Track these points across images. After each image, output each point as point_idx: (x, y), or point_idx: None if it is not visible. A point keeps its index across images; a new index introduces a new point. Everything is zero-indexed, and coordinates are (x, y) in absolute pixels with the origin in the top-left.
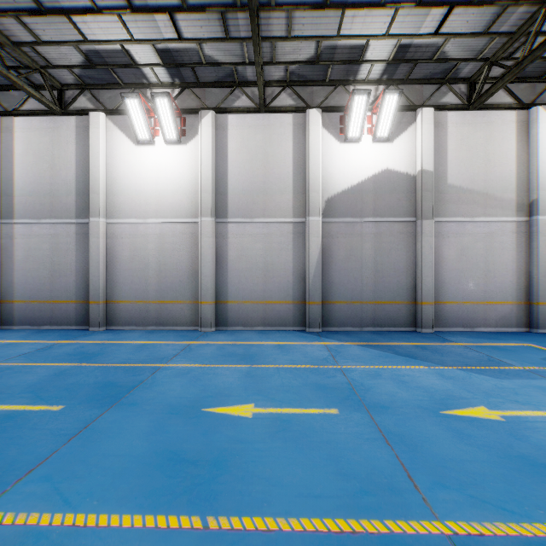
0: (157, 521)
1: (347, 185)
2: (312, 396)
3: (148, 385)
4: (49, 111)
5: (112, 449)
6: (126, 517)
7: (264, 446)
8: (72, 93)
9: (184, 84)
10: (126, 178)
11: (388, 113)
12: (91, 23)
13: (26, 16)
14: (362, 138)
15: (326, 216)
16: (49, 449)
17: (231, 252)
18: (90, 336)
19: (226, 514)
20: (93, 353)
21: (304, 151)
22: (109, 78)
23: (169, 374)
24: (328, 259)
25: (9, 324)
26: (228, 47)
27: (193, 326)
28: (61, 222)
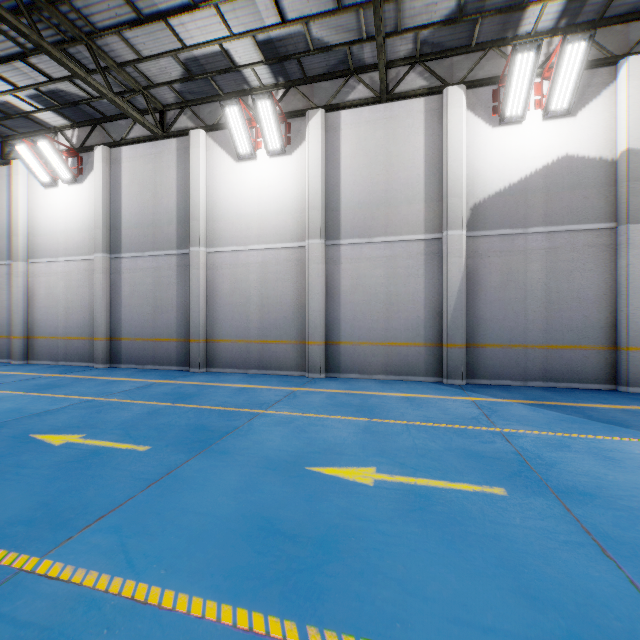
0: (236, 617)
1: (503, 184)
2: (461, 465)
3: (243, 432)
4: (151, 136)
5: (193, 503)
6: (197, 601)
7: (393, 529)
8: (174, 113)
9: (289, 83)
10: (227, 201)
11: (569, 73)
12: (189, 24)
13: (127, 30)
14: (526, 116)
15: (471, 228)
16: (125, 493)
17: (344, 281)
18: (190, 377)
19: (336, 628)
20: (189, 394)
21: (441, 144)
22: (209, 89)
23: (268, 422)
24: (475, 287)
25: (117, 362)
26: (340, 22)
27: (299, 371)
28: (163, 254)
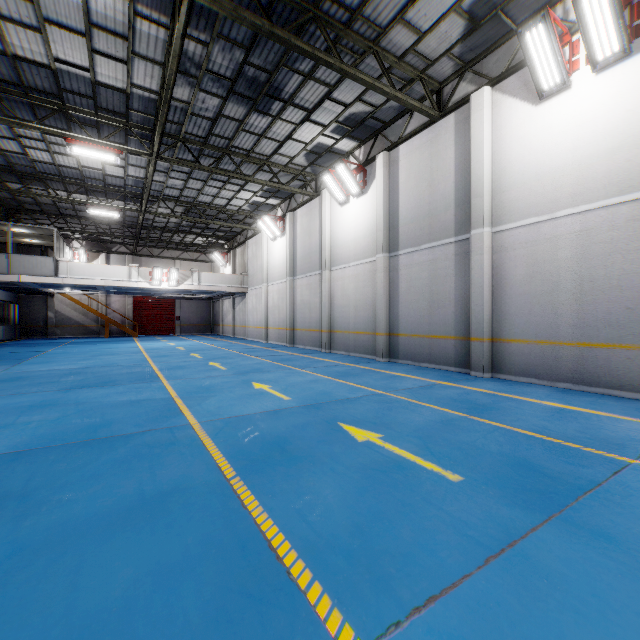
0: None
1: None
2: None
3: (614, 497)
4: (427, 122)
5: None
6: None
7: None
8: (451, 86)
9: None
10: (520, 162)
11: None
12: None
13: (409, 9)
14: None
15: None
16: (453, 559)
17: None
18: (473, 382)
19: None
20: (483, 405)
21: None
22: (496, 31)
23: None
24: None
25: (394, 357)
26: None
27: None
28: (439, 244)
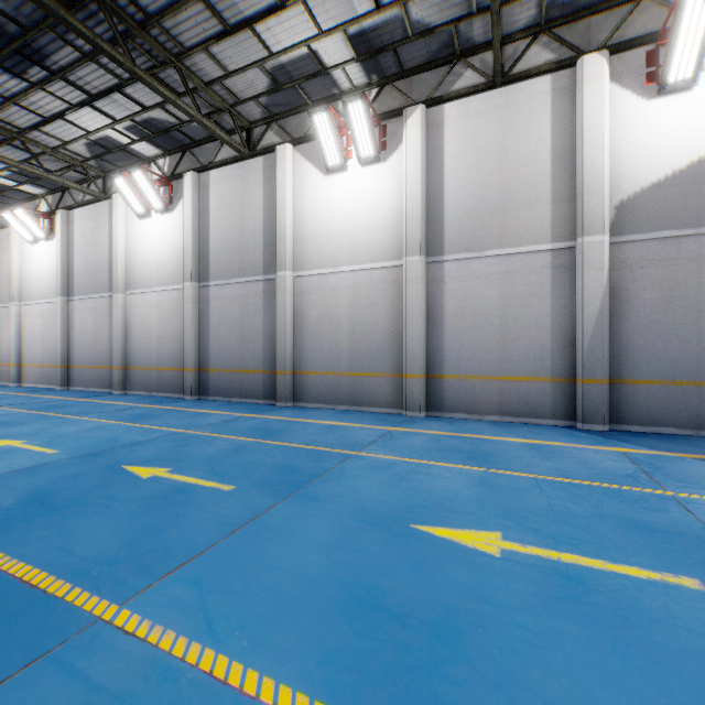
0: None
1: (663, 172)
2: (622, 540)
3: (334, 476)
4: (238, 157)
5: (279, 558)
6: (284, 690)
7: (536, 623)
8: (260, 130)
9: (384, 80)
10: (315, 219)
11: None
12: (275, 28)
13: (214, 44)
14: (697, 80)
15: (616, 232)
16: (208, 539)
17: (449, 303)
18: (276, 412)
19: None
20: (276, 430)
21: (574, 130)
22: (296, 99)
23: (362, 466)
24: (622, 307)
25: (205, 394)
26: None
27: (395, 408)
28: (250, 280)
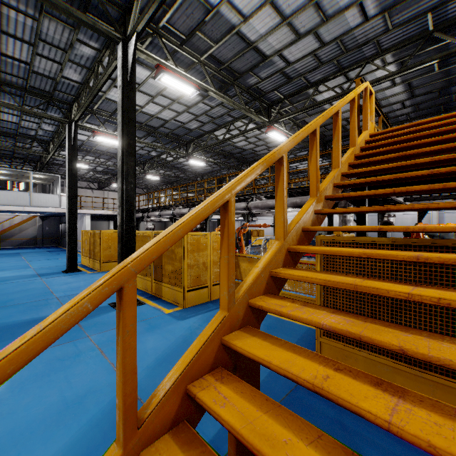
0: None
1: None
2: None
3: None
4: None
5: None
6: None
7: None
8: None
9: None
10: None
11: None
12: None
13: None
14: None
15: None
16: None
17: (444, 223)
18: None
19: None
20: None
21: None
22: None
23: None
24: None
25: None
26: None
27: None
28: (374, 215)
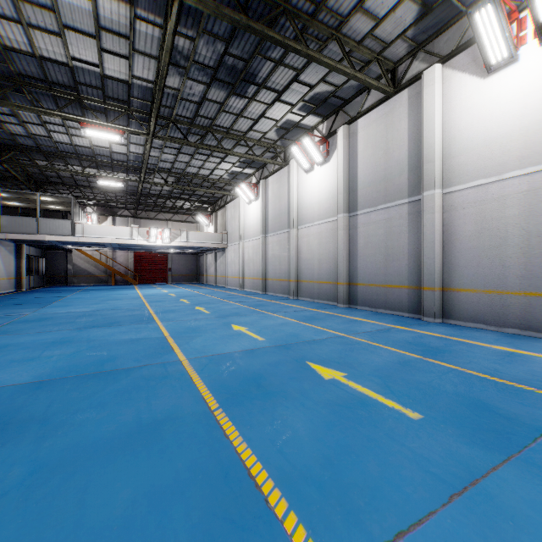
0: None
1: None
2: None
3: None
4: (383, 98)
5: None
6: None
7: None
8: (404, 65)
9: None
10: (469, 130)
11: None
12: None
13: None
14: None
15: None
16: (419, 495)
17: None
18: (426, 326)
19: None
20: (436, 348)
21: None
22: (446, 14)
23: None
24: None
25: (353, 304)
26: None
27: None
28: (394, 204)
